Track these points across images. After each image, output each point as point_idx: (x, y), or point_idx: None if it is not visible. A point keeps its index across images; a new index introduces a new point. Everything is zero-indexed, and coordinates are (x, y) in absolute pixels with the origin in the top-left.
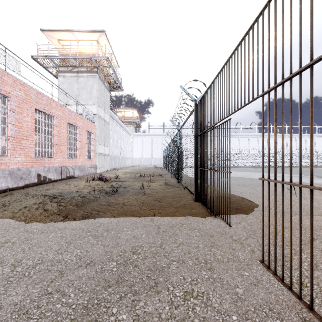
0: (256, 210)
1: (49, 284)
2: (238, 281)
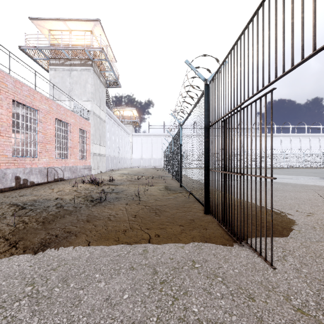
0: (294, 230)
1: None
2: None
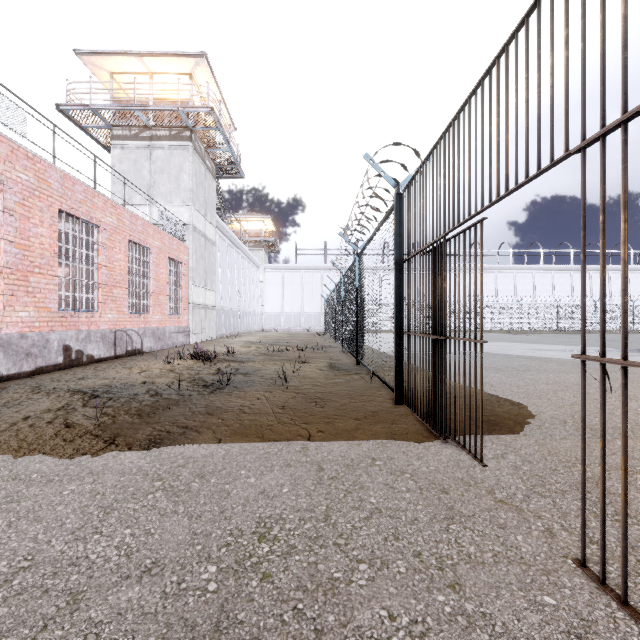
0: (532, 425)
1: (36, 636)
2: (532, 625)
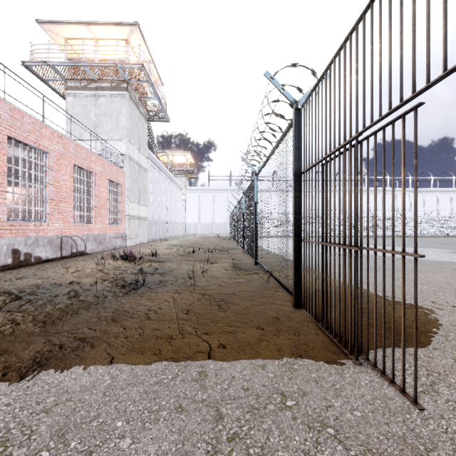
0: (437, 335)
1: None
2: None
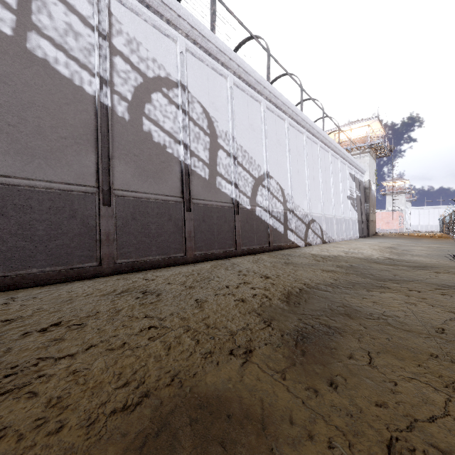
0: None
1: None
2: None
